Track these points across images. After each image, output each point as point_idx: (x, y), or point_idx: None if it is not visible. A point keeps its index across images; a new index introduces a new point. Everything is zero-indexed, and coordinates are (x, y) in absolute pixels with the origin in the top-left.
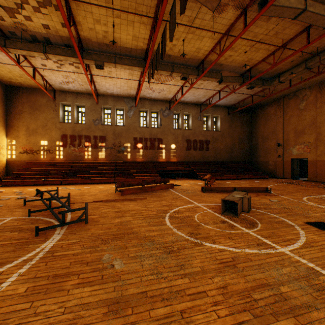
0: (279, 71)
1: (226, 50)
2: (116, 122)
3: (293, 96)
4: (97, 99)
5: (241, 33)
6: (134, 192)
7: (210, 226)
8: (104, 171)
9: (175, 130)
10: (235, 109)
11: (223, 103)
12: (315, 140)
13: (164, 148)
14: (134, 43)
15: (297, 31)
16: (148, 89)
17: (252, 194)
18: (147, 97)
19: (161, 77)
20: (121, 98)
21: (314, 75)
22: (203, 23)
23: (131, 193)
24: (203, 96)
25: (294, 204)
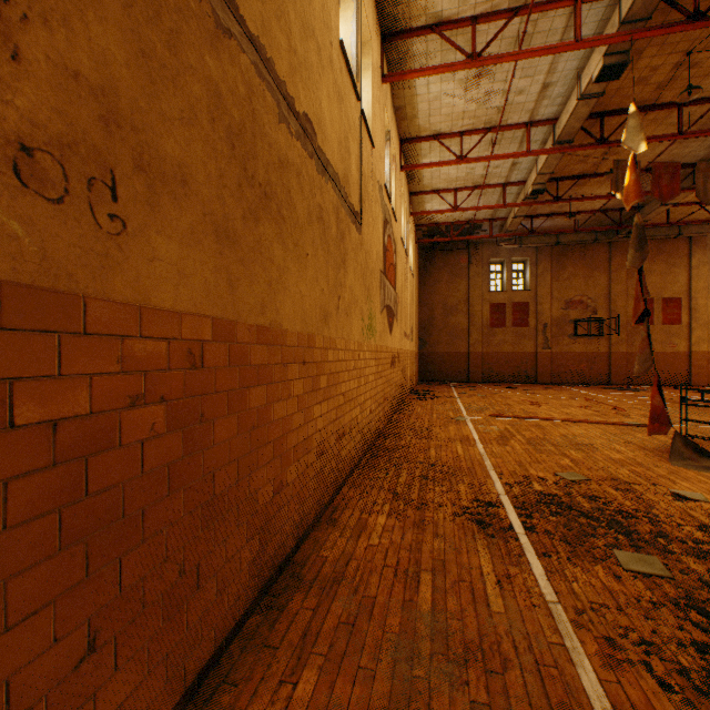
0: None
1: None
2: None
3: None
4: None
5: None
6: None
7: None
8: None
9: None
10: None
11: None
12: None
13: None
14: None
15: None
16: None
17: None
18: None
19: None
20: None
21: None
22: None
23: None
24: None
25: None
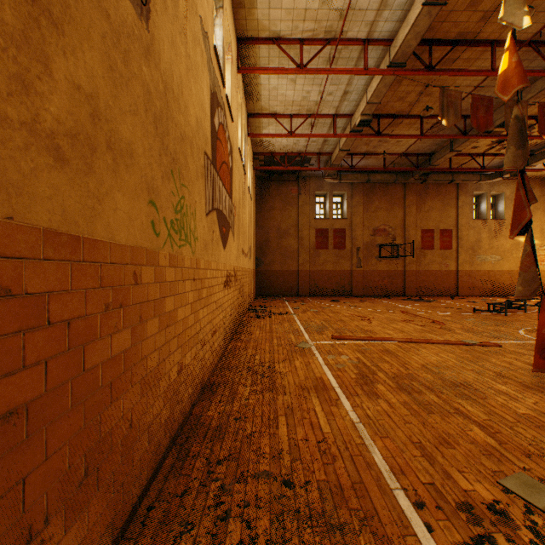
0: None
1: None
2: None
3: None
4: None
5: None
6: None
7: None
8: None
9: None
10: None
11: None
12: None
13: None
14: None
15: None
16: None
17: None
18: None
19: None
20: None
21: None
22: None
23: None
24: None
25: None
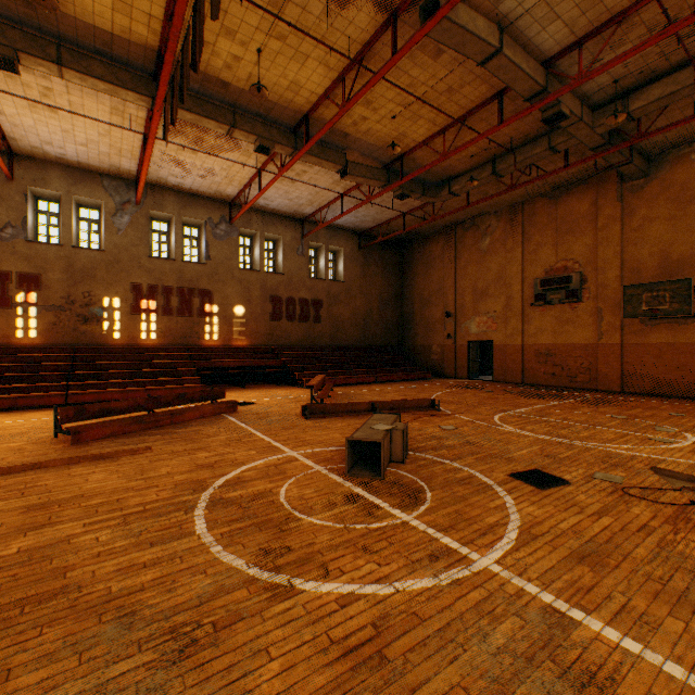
0: (451, 172)
1: (356, 98)
2: (77, 238)
3: (472, 225)
4: (9, 165)
5: (387, 66)
6: (118, 432)
7: (320, 518)
8: (33, 373)
9: (246, 272)
10: (373, 240)
11: (350, 223)
12: (504, 309)
13: (217, 313)
14: (120, 22)
15: (483, 95)
16: (171, 163)
17: (407, 416)
18: (170, 183)
19: (205, 138)
20: (93, 175)
21: (505, 190)
22: (306, 19)
23: (109, 436)
24: (308, 202)
25: (483, 432)
